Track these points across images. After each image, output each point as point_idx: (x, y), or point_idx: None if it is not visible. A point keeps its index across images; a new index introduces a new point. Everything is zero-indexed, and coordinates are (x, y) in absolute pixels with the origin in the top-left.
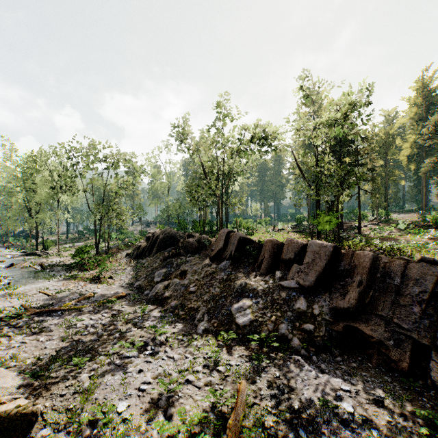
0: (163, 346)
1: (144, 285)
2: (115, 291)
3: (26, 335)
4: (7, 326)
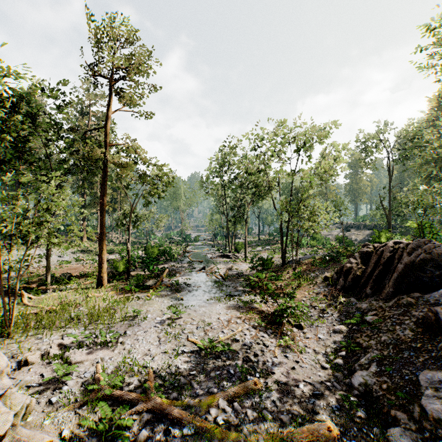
0: None
1: (382, 395)
2: (307, 381)
3: None
4: (98, 435)
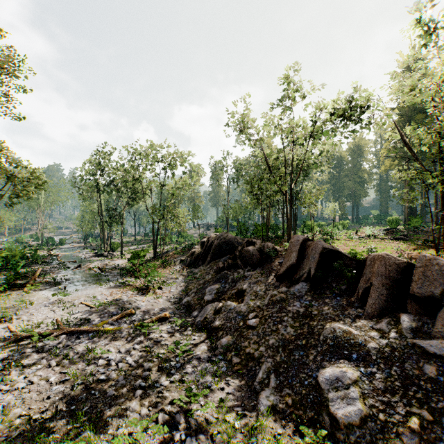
0: (199, 436)
1: (193, 303)
2: (160, 307)
3: (40, 368)
4: (31, 348)
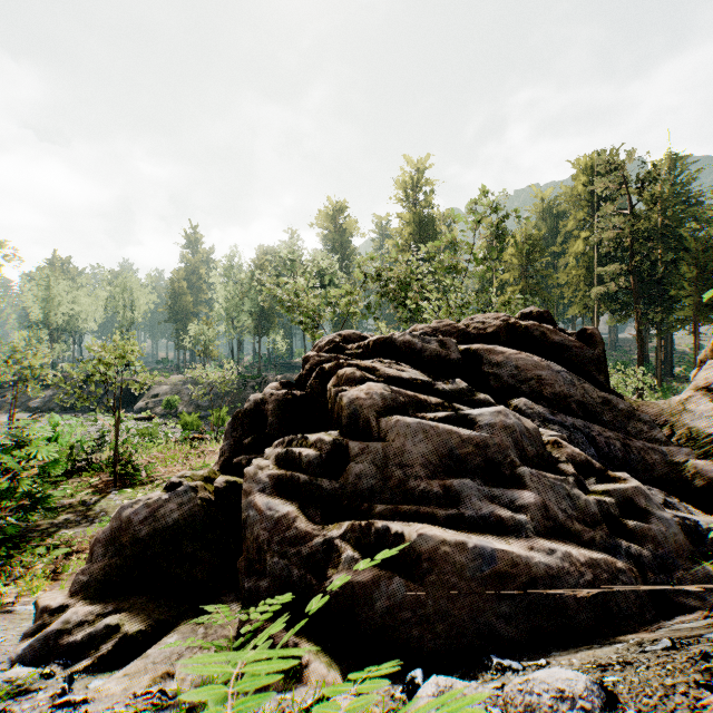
0: None
1: None
2: None
3: None
4: None
